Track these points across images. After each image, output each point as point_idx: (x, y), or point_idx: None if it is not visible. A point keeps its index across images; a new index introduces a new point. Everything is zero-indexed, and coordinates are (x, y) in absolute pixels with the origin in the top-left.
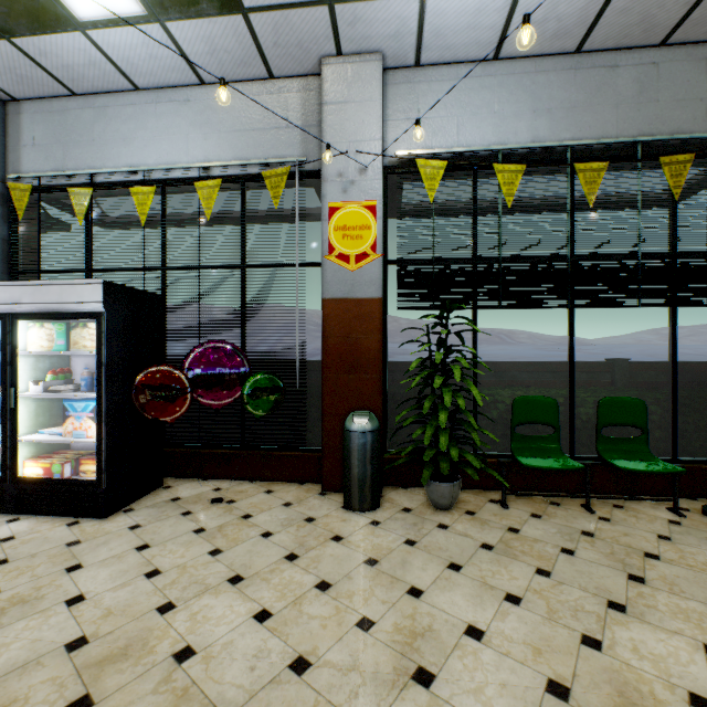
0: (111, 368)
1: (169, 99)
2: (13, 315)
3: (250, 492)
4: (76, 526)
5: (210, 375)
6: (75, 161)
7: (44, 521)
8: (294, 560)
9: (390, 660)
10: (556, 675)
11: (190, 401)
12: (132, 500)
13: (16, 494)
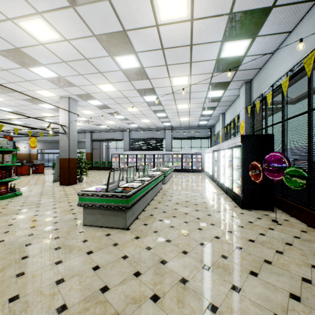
0: (244, 162)
1: (281, 49)
2: (232, 147)
3: (294, 226)
4: (234, 207)
5: (269, 166)
6: (261, 91)
7: (233, 204)
8: (249, 241)
9: (210, 261)
10: (221, 311)
11: (262, 176)
12: (254, 209)
13: (233, 195)
